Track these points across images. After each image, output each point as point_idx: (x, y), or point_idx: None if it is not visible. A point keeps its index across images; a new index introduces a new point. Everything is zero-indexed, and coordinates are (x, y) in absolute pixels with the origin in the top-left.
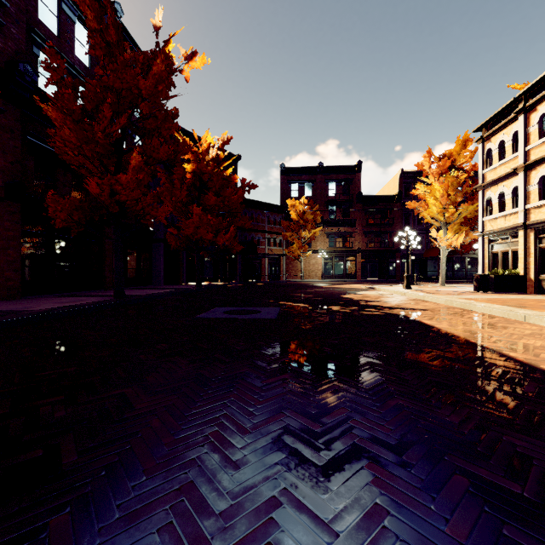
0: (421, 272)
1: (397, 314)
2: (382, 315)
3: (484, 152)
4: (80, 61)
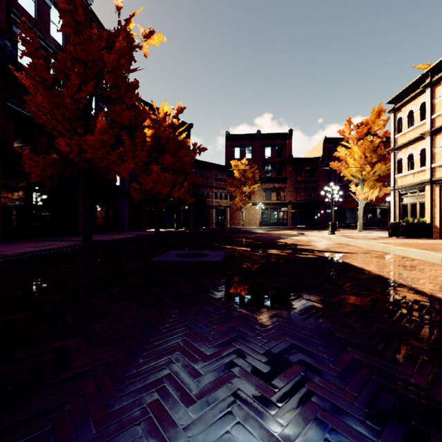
0: (341, 221)
1: (328, 257)
2: (316, 258)
3: (396, 121)
4: (55, 41)
